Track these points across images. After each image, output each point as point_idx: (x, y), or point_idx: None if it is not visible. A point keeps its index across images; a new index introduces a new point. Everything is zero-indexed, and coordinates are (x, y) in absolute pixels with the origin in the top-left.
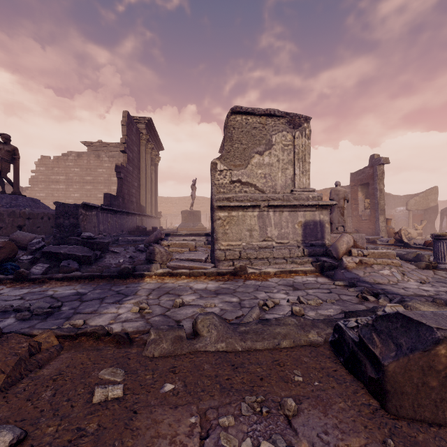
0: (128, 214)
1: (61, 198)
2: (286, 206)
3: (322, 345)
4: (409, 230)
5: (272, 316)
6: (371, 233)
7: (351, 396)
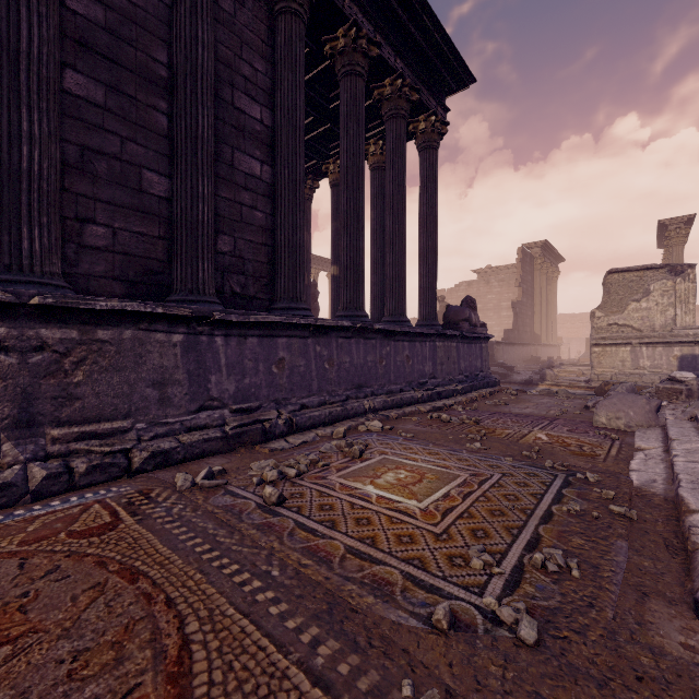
0: (523, 345)
1: None
2: (659, 343)
3: None
4: None
5: None
6: None
7: None
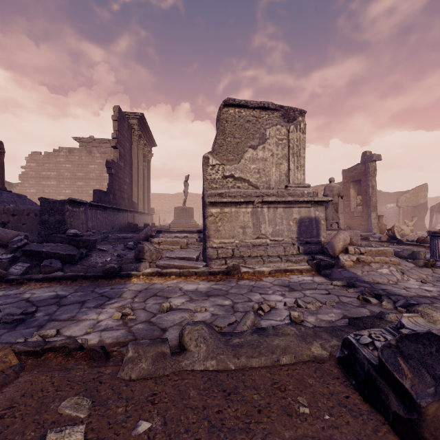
0: (119, 210)
1: (52, 194)
2: (281, 202)
3: (327, 360)
4: (402, 226)
5: (268, 322)
6: (363, 230)
7: (372, 436)
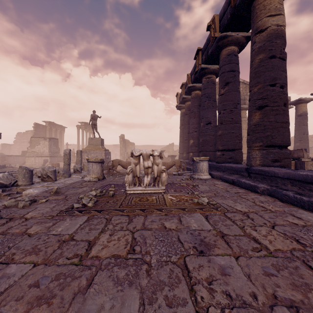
0: None
1: (25, 148)
2: (40, 156)
3: None
4: None
5: None
6: None
7: None
